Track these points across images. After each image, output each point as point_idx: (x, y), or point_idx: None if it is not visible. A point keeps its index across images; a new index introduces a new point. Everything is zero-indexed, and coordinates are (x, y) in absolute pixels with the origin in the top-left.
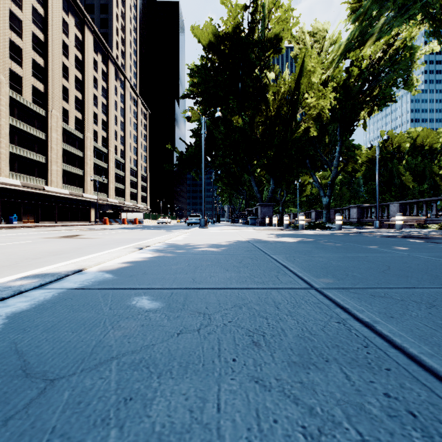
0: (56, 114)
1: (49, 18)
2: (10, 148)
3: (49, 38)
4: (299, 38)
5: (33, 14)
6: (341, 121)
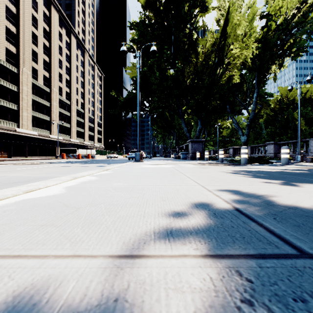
0: (26, 72)
1: None
2: None
3: (20, 11)
4: (221, 5)
5: None
6: (259, 71)
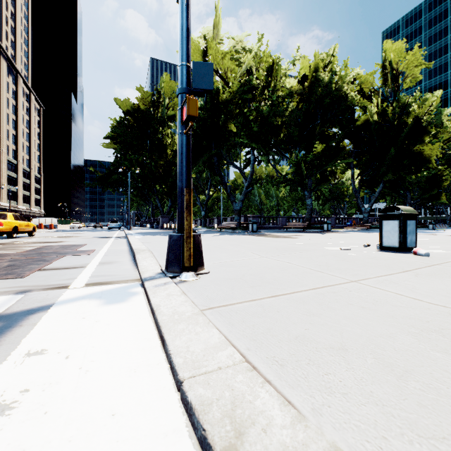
0: None
1: None
2: None
3: None
4: None
5: None
6: None
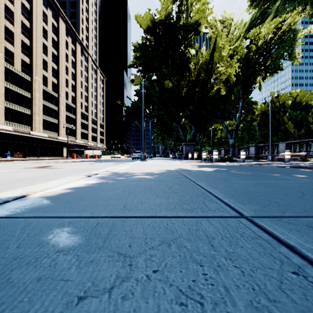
0: (38, 80)
1: (33, 11)
2: (5, 104)
3: (33, 25)
4: (212, 24)
5: (22, 8)
6: (243, 84)
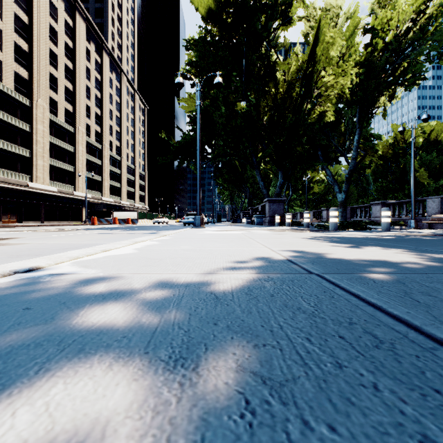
0: (42, 105)
1: None
2: None
3: (34, 21)
4: (310, 14)
5: None
6: (361, 105)
